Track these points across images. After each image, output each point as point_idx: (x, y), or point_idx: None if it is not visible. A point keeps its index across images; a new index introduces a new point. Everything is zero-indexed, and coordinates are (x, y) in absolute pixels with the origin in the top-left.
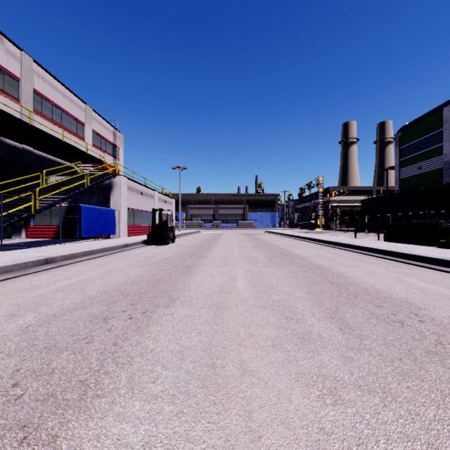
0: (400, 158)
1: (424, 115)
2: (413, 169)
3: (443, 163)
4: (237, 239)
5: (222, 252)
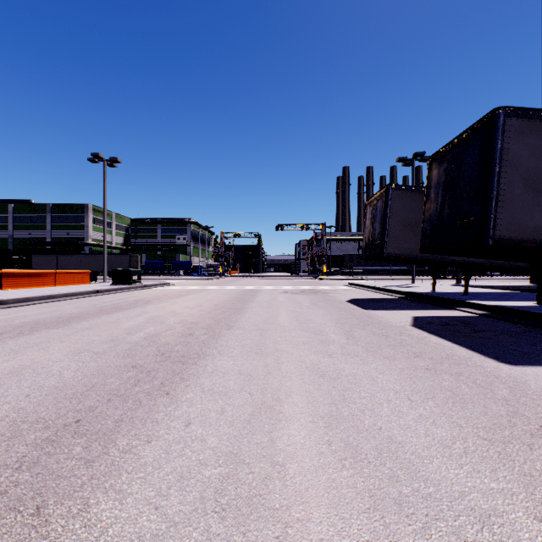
0: None
1: None
2: None
3: (9, 235)
4: None
5: None
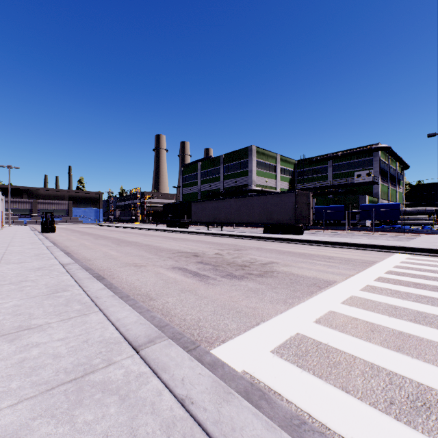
0: (183, 182)
1: (192, 162)
2: (188, 190)
3: (198, 190)
4: (90, 229)
5: (100, 233)
